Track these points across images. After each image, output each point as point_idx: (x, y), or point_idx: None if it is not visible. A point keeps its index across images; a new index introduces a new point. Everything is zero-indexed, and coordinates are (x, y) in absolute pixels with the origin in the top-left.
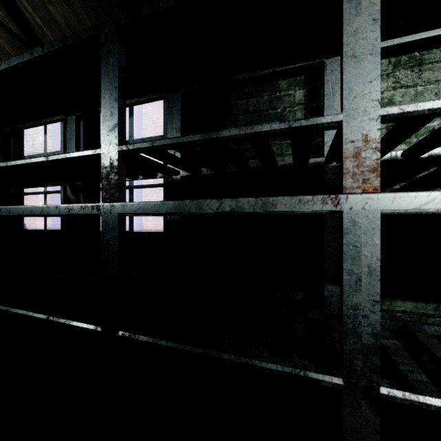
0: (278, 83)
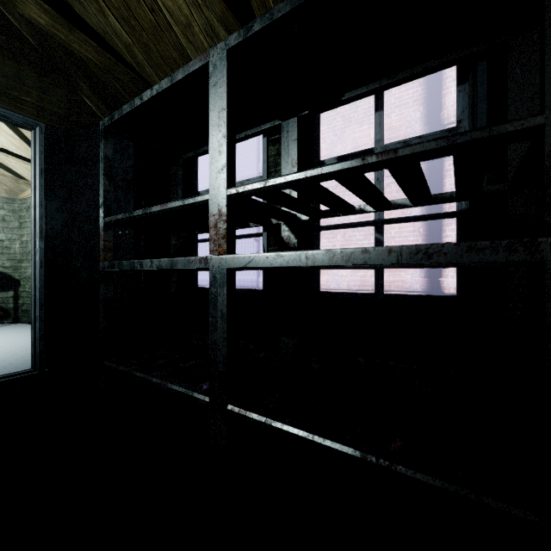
0: None
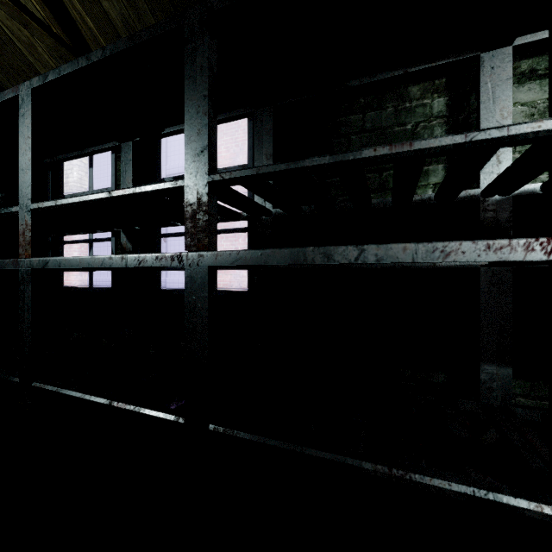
0: (407, 90)
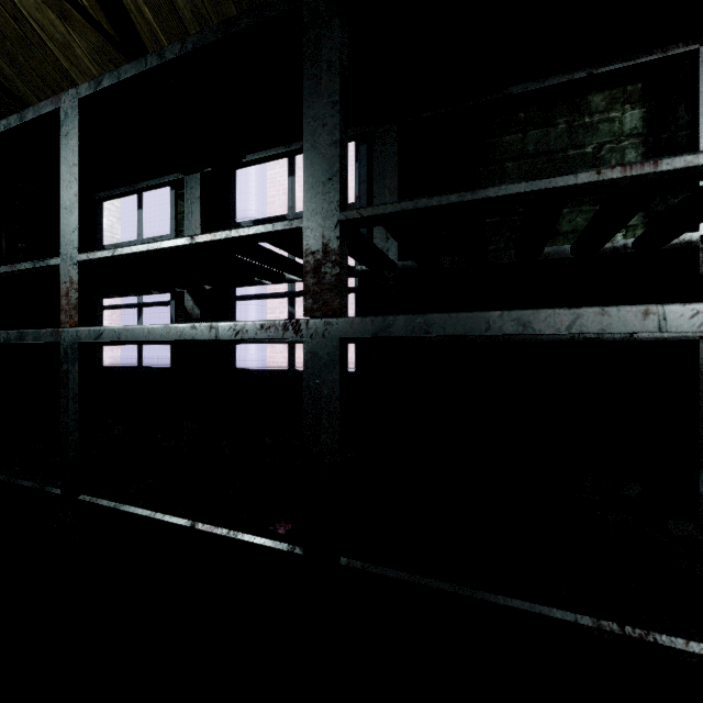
0: (586, 100)
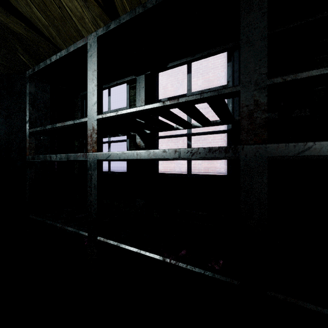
0: None
